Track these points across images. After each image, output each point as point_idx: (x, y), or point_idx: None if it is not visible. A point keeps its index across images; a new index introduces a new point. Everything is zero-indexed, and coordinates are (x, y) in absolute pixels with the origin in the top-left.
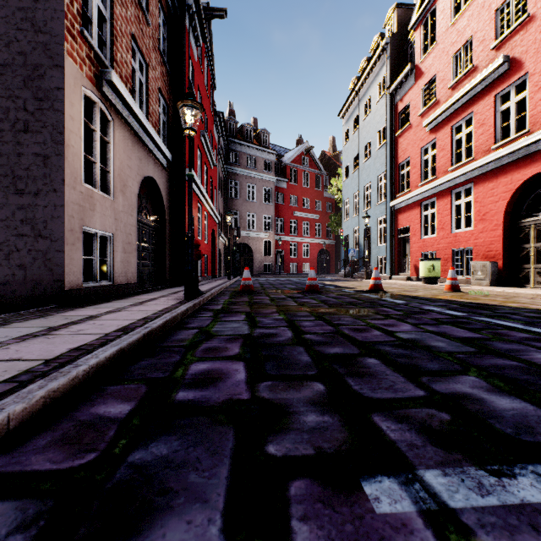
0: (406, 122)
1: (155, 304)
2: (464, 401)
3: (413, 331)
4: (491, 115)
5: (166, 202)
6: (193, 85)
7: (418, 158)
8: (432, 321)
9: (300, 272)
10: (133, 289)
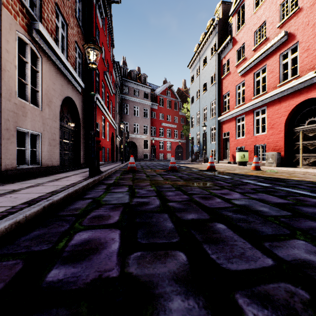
0: (227, 70)
1: (66, 180)
2: (310, 270)
3: (243, 198)
4: (277, 66)
5: (81, 114)
6: (99, 42)
7: (234, 92)
8: (252, 190)
9: (165, 159)
10: (57, 170)
